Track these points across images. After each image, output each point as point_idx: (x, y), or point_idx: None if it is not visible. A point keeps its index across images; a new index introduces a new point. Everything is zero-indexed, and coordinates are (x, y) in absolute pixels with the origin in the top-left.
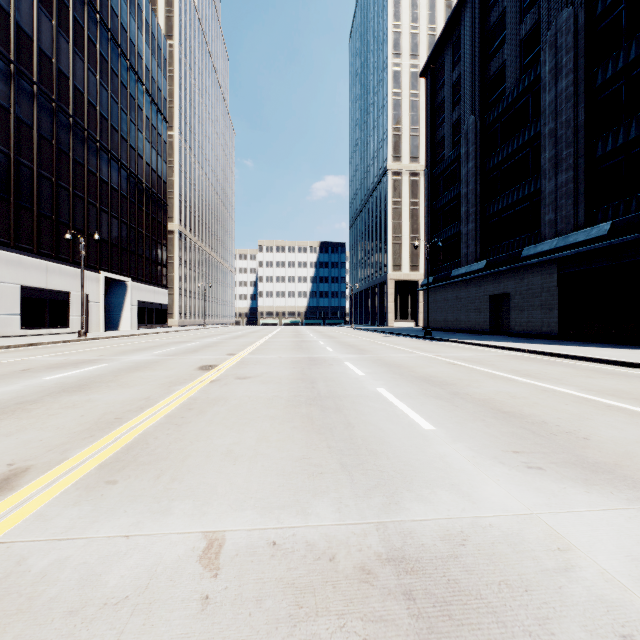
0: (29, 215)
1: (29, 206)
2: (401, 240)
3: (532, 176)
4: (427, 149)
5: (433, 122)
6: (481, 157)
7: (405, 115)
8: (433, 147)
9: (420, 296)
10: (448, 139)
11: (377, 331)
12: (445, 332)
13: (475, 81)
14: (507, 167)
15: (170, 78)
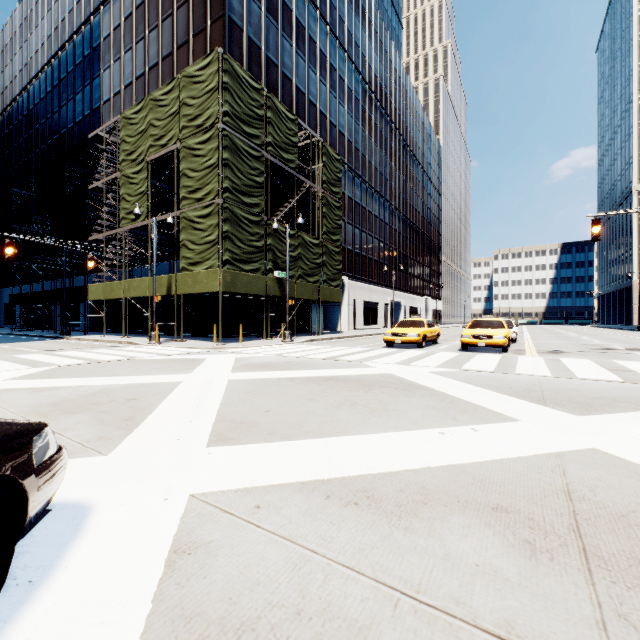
0: (410, 277)
1: (410, 273)
2: None
3: None
4: None
5: None
6: None
7: None
8: None
9: None
10: None
11: (610, 328)
12: None
13: None
14: None
15: None
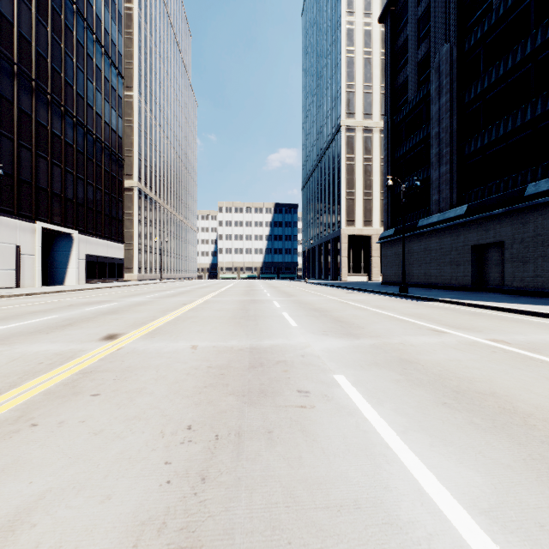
0: None
1: None
2: (354, 195)
3: (536, 96)
4: (386, 96)
5: (393, 67)
6: (458, 88)
7: (358, 72)
8: (393, 93)
9: (373, 251)
10: (412, 80)
11: (335, 286)
12: (412, 287)
13: (450, 4)
14: (495, 94)
15: (129, 40)
